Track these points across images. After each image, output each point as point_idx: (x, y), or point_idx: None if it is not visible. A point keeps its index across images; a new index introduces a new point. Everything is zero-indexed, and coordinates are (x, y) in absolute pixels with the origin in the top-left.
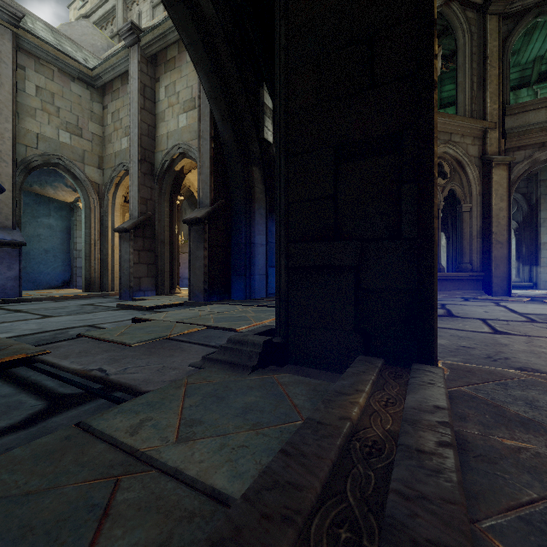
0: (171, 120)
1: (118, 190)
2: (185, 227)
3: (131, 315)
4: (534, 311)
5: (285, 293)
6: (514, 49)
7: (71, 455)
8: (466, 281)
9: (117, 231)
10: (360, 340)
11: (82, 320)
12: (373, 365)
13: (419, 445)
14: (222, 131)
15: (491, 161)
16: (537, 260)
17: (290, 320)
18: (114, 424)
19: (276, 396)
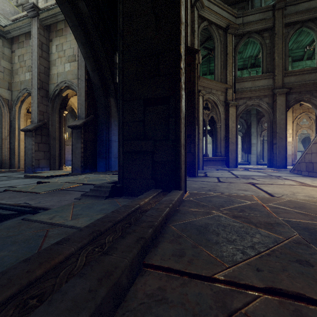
0: (60, 65)
1: (22, 104)
2: (69, 129)
3: (35, 181)
4: (241, 174)
5: (122, 164)
6: (240, 51)
7: (24, 226)
8: (218, 161)
9: (23, 130)
10: (154, 183)
11: (2, 184)
12: (156, 191)
13: (158, 207)
14: (92, 76)
15: (229, 104)
16: (250, 151)
17: (124, 176)
18: (41, 217)
19: (115, 205)
